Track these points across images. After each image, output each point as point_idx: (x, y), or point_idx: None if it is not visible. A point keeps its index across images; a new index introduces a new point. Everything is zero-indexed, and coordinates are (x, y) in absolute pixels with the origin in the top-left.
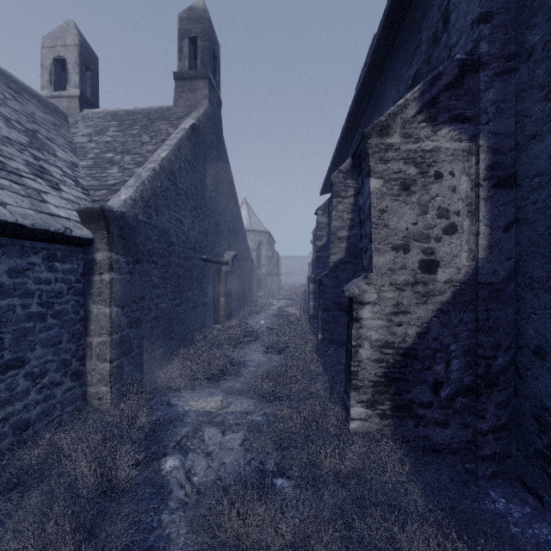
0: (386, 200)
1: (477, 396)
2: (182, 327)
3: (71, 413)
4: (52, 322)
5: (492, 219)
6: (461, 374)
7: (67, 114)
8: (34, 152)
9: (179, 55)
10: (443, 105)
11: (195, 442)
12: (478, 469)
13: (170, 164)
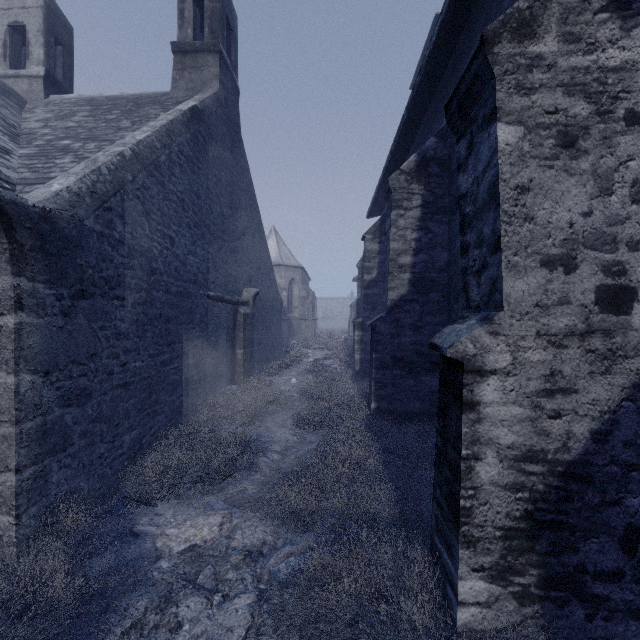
0: (530, 166)
1: None
2: (175, 394)
3: None
4: None
5: None
6: None
7: (27, 100)
8: None
9: (179, 20)
10: None
11: (156, 634)
12: None
13: (151, 151)
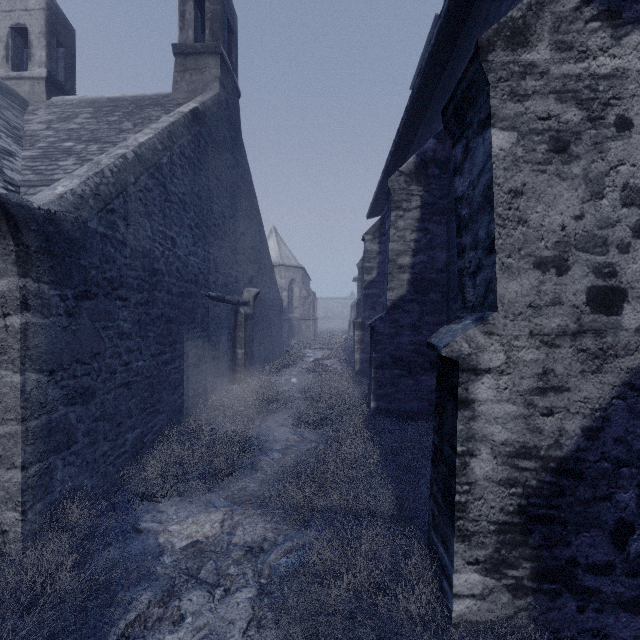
0: (523, 171)
1: None
2: (176, 393)
3: None
4: None
5: None
6: None
7: (29, 102)
8: None
9: (181, 22)
10: None
11: (160, 627)
12: None
13: (153, 153)
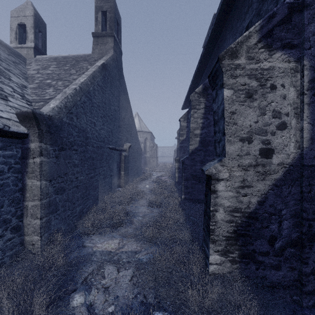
0: (235, 104)
1: (302, 247)
2: (96, 191)
3: (11, 256)
4: None
5: (313, 118)
6: (290, 231)
7: (26, 58)
8: None
9: (95, 22)
10: (277, 36)
11: (98, 278)
12: (303, 301)
13: (86, 86)
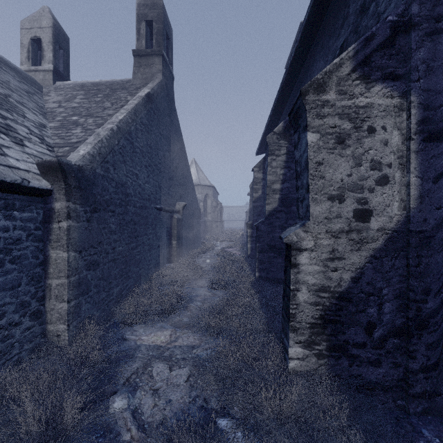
0: (323, 153)
1: (408, 337)
2: (138, 267)
3: (31, 350)
4: (11, 267)
5: (423, 170)
6: (393, 317)
7: (42, 86)
8: (2, 112)
9: (137, 35)
10: (376, 64)
11: (144, 378)
12: (409, 406)
13: (126, 125)
